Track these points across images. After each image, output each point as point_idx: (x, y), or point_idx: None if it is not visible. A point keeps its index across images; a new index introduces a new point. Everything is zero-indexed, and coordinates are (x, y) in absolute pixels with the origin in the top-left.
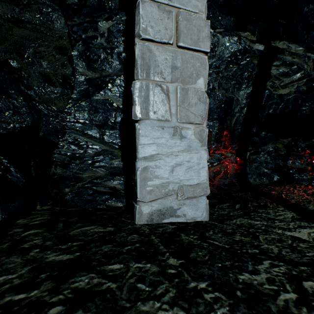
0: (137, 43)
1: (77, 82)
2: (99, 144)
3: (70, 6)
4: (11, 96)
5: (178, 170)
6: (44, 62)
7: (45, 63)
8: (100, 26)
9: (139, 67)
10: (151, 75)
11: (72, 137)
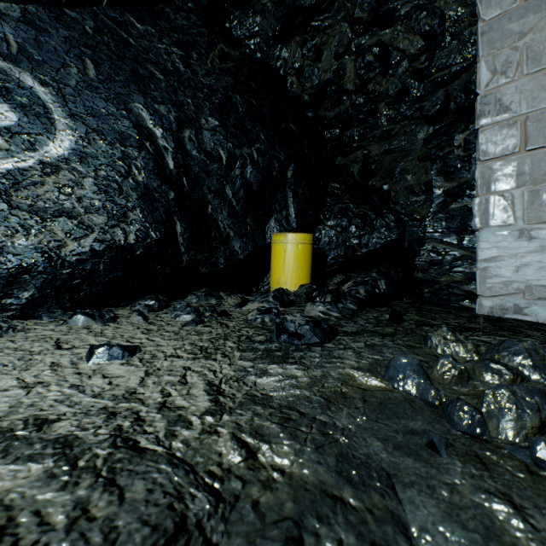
0: (476, 167)
1: (435, 196)
2: (457, 250)
3: (432, 116)
4: (384, 215)
5: (524, 270)
6: (408, 176)
7: (409, 176)
8: (456, 140)
9: (478, 186)
10: (491, 189)
11: (431, 245)
